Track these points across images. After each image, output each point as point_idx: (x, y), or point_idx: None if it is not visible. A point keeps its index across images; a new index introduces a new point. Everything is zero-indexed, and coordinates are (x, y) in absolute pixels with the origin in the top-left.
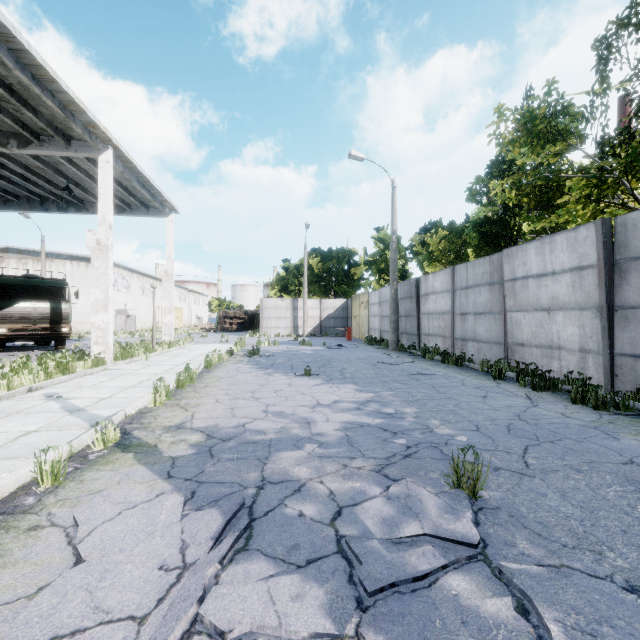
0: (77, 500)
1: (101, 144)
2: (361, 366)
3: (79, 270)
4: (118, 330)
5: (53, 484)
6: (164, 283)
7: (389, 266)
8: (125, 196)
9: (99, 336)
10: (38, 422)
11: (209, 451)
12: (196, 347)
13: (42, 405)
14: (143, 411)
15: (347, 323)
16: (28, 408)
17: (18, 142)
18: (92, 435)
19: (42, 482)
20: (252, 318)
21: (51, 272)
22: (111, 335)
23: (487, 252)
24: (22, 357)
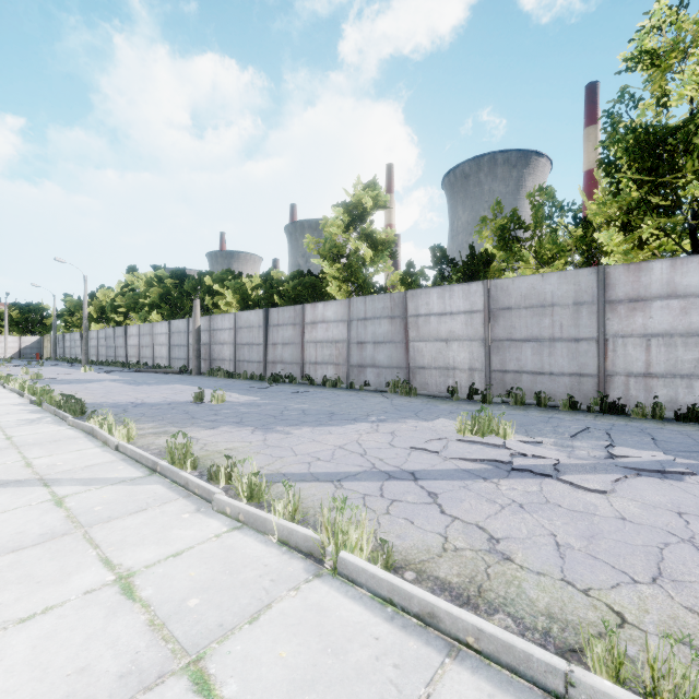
0: None
1: None
2: None
3: None
4: None
5: None
6: None
7: None
8: None
9: None
10: None
11: None
12: None
13: None
14: None
15: (42, 351)
16: None
17: None
18: None
19: None
20: None
21: None
22: None
23: None
24: None
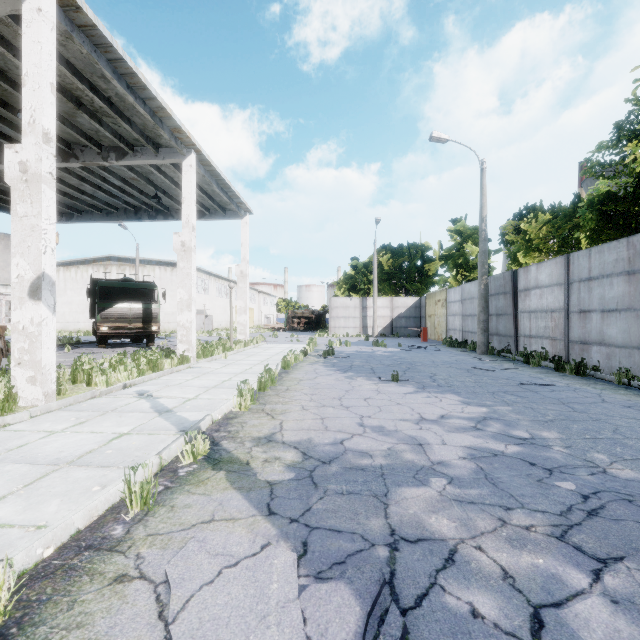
0: (168, 537)
1: (185, 149)
2: (453, 372)
3: (166, 274)
4: (198, 329)
5: (142, 509)
6: (239, 283)
7: (468, 260)
8: (205, 201)
9: (183, 335)
10: (130, 423)
11: (310, 477)
12: (269, 346)
13: (134, 403)
14: (229, 416)
15: (420, 323)
16: (122, 406)
17: (116, 155)
18: (182, 447)
19: (131, 505)
20: (319, 318)
21: (143, 276)
22: (194, 334)
23: (610, 236)
24: (119, 354)
